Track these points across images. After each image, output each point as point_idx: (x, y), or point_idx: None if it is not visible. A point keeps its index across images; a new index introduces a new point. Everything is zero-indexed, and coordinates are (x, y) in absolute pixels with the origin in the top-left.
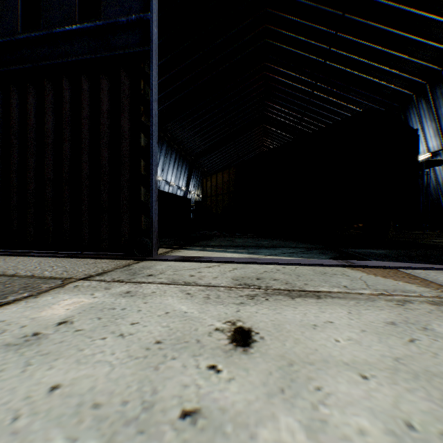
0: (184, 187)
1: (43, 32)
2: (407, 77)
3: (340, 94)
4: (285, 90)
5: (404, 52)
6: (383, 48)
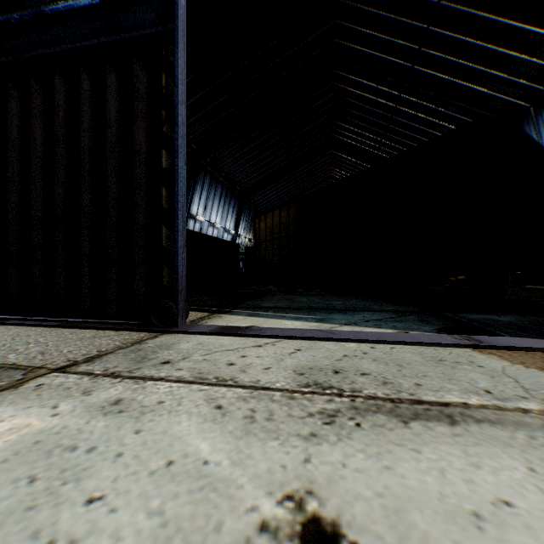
0: (232, 229)
1: (28, 12)
2: (522, 83)
3: (431, 109)
4: (360, 105)
5: (520, 49)
6: (491, 46)
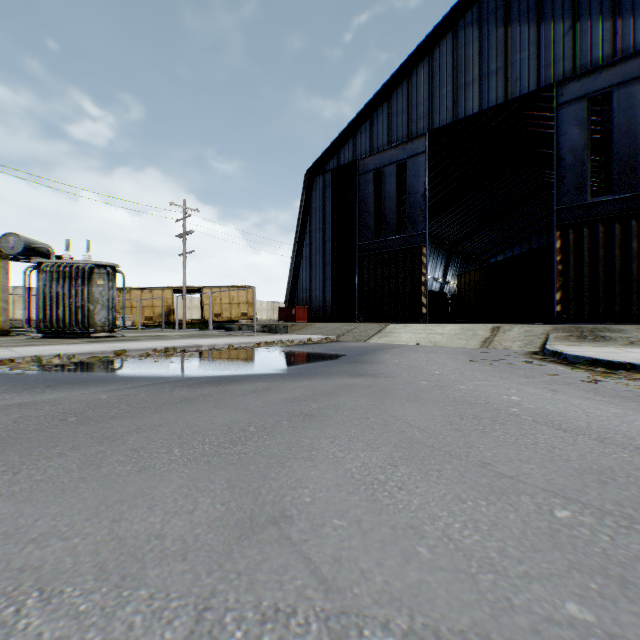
0: (440, 278)
1: (383, 239)
2: None
3: None
4: None
5: None
6: None
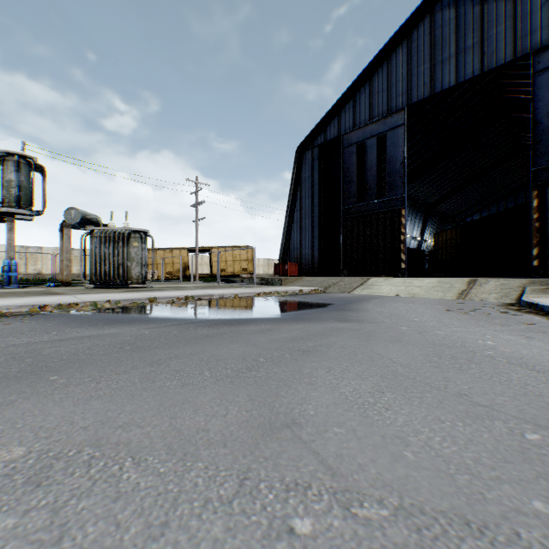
0: (418, 236)
1: (365, 203)
2: None
3: None
4: None
5: None
6: None
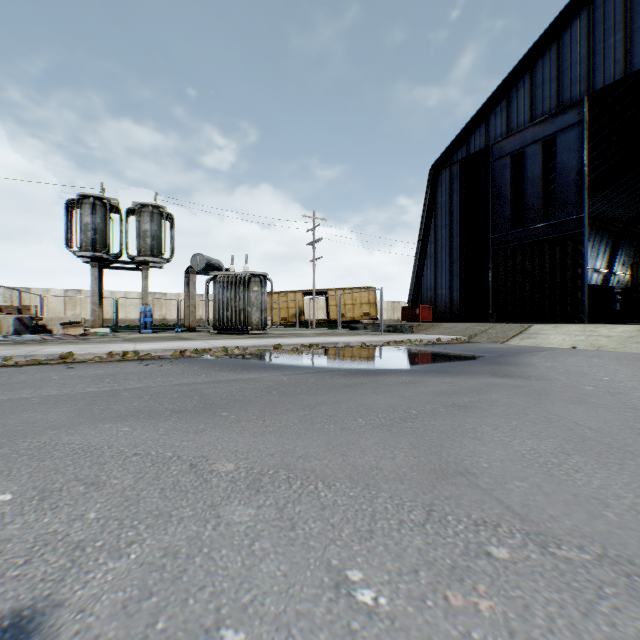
0: (603, 268)
1: (524, 229)
2: None
3: None
4: None
5: None
6: None
